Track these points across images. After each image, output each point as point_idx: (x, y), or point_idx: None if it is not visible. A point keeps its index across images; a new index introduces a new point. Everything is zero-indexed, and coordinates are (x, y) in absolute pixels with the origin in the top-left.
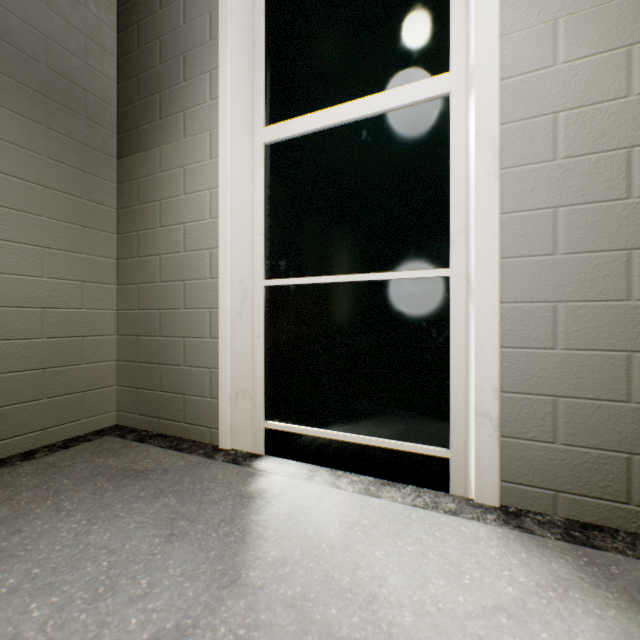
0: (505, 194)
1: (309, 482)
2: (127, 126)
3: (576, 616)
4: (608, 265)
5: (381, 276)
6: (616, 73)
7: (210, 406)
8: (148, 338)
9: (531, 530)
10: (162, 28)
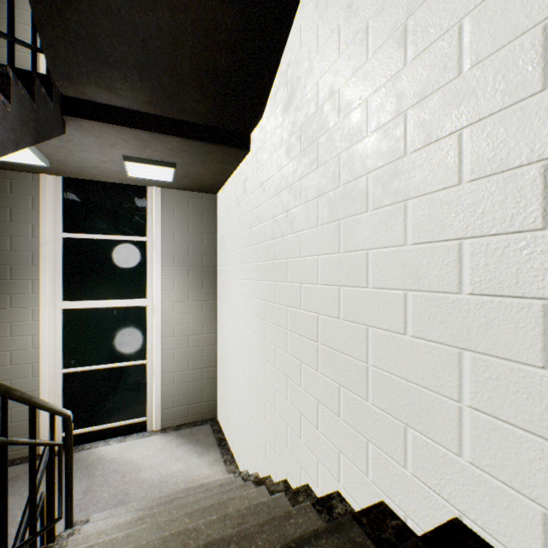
0: (163, 345)
1: (99, 447)
2: None
3: (172, 444)
4: (185, 362)
5: (123, 364)
6: (187, 318)
7: None
8: None
9: (168, 431)
10: None
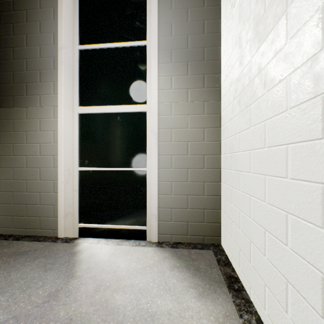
0: (159, 149)
1: (97, 244)
2: (6, 93)
3: (165, 263)
4: (183, 172)
5: (124, 169)
6: (185, 121)
7: (53, 221)
8: (19, 193)
9: (163, 246)
10: (27, 55)
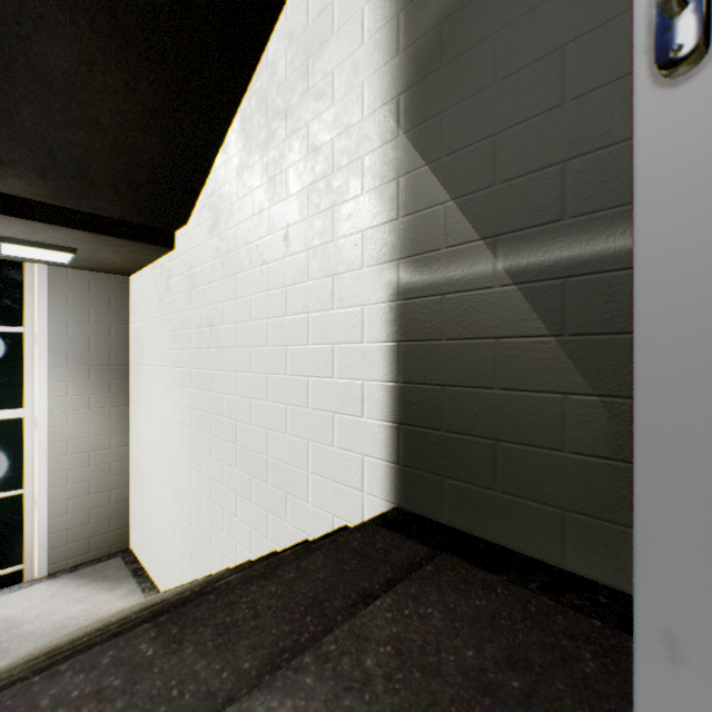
0: (51, 466)
1: None
2: None
3: (68, 587)
4: (85, 486)
5: None
6: (87, 430)
7: None
8: None
9: (60, 575)
10: None
